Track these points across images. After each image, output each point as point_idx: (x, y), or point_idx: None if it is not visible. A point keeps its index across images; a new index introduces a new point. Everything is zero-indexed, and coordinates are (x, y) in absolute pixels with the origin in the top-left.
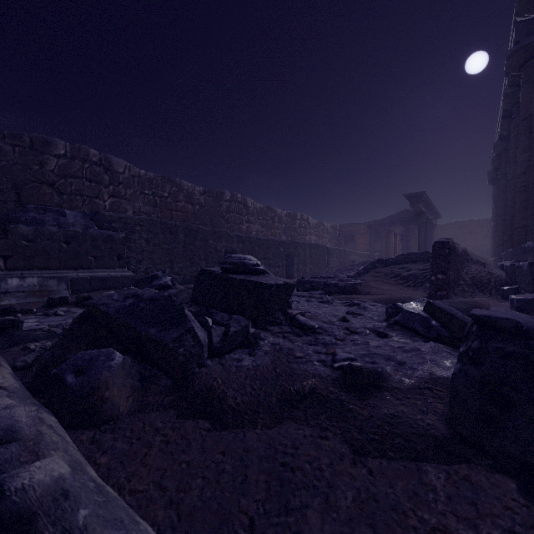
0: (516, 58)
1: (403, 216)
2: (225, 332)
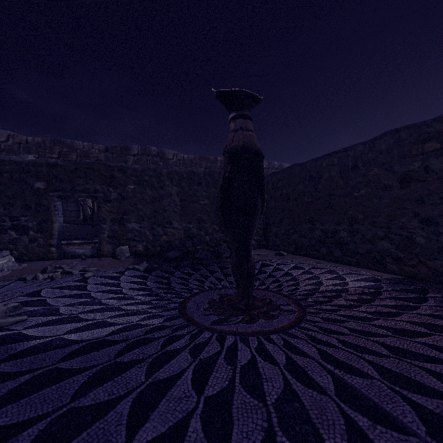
0: None
1: None
2: None
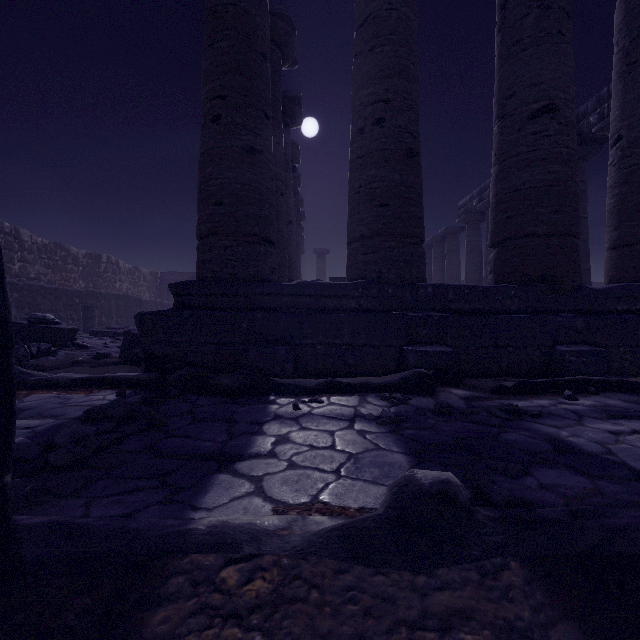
0: None
1: None
2: (38, 350)
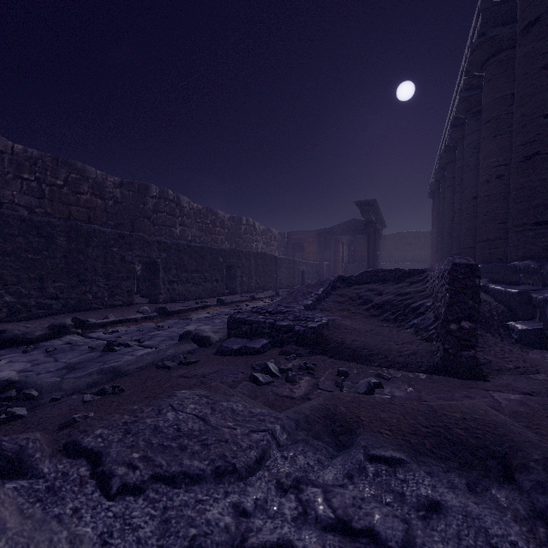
0: (480, 53)
1: (351, 225)
2: None
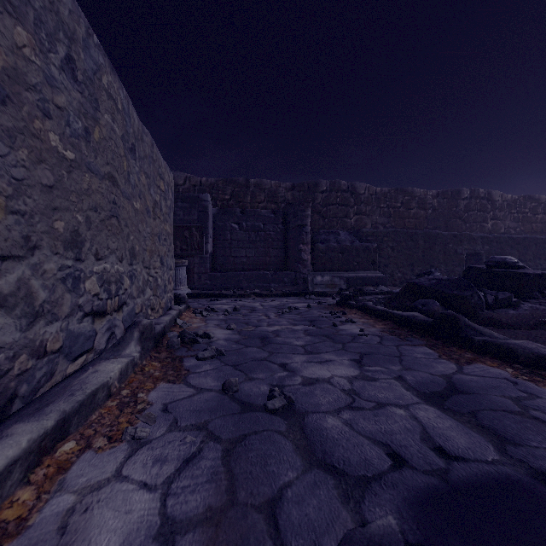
0: None
1: None
2: (494, 299)
